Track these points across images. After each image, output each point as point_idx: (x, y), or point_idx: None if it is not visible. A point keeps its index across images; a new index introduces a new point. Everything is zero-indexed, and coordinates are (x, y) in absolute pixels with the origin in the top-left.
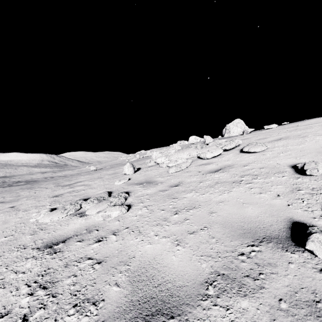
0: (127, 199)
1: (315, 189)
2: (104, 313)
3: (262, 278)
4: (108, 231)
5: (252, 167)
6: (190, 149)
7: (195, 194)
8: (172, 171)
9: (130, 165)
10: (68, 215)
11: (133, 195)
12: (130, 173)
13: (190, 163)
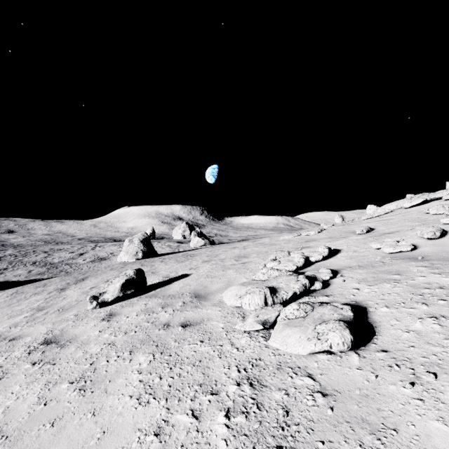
0: (322, 231)
1: (410, 219)
2: (299, 242)
3: (337, 237)
4: (307, 237)
5: (415, 211)
6: (402, 200)
7: (354, 226)
8: (363, 218)
9: (339, 216)
10: (294, 236)
11: (327, 230)
12: (339, 222)
13: (385, 212)
